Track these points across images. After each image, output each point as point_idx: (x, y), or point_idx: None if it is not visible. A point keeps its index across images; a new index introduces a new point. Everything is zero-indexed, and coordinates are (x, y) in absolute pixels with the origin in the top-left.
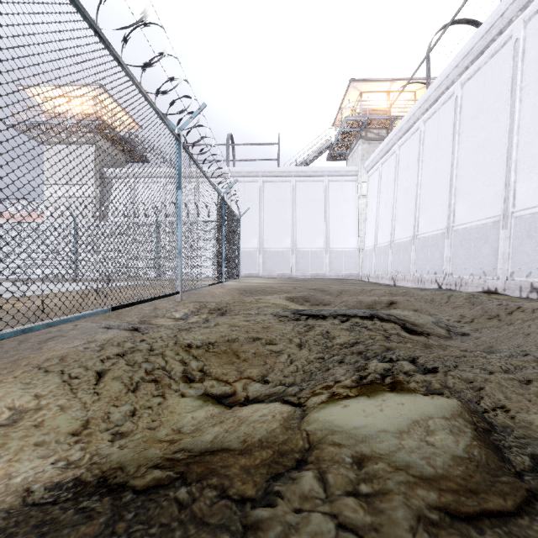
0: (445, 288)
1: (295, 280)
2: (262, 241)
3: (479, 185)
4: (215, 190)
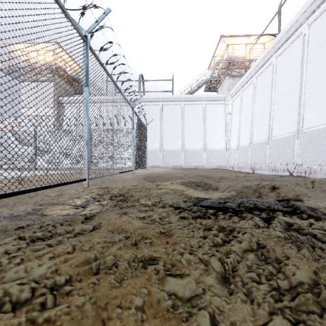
0: (295, 175)
1: (184, 169)
2: (162, 144)
3: (325, 97)
4: (126, 100)
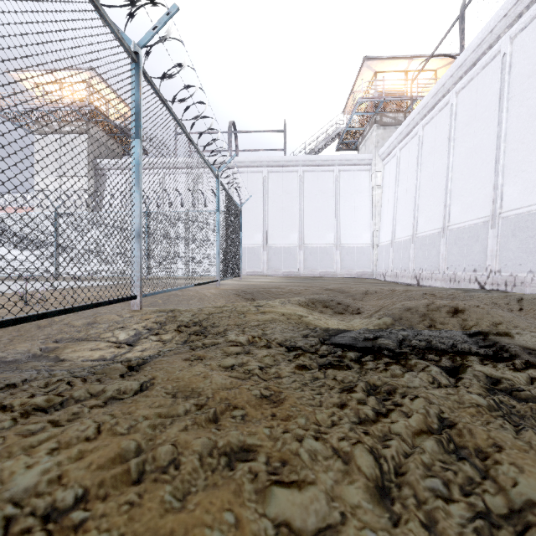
0: (489, 289)
1: (303, 279)
2: (267, 237)
3: None
4: (206, 164)
